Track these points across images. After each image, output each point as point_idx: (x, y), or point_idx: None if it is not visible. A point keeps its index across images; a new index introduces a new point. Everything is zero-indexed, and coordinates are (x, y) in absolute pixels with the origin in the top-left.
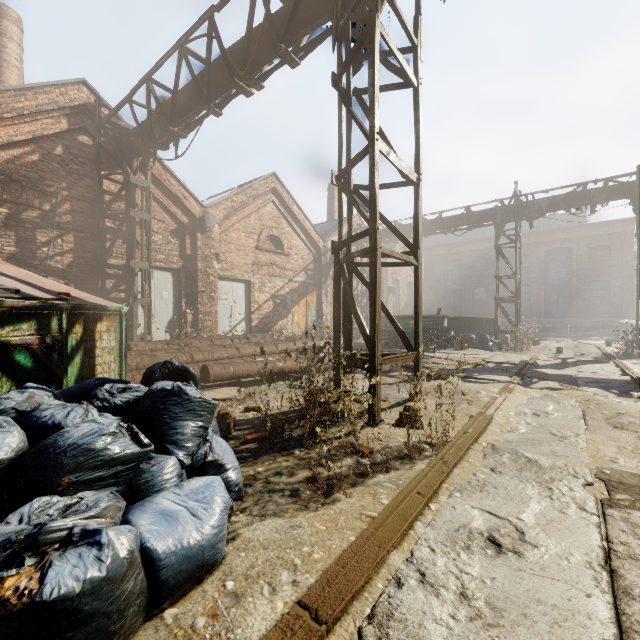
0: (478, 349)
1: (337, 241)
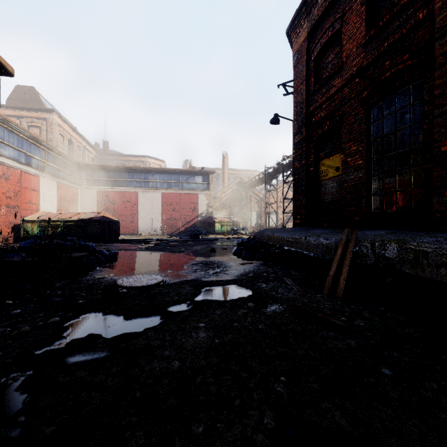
0: None
1: None
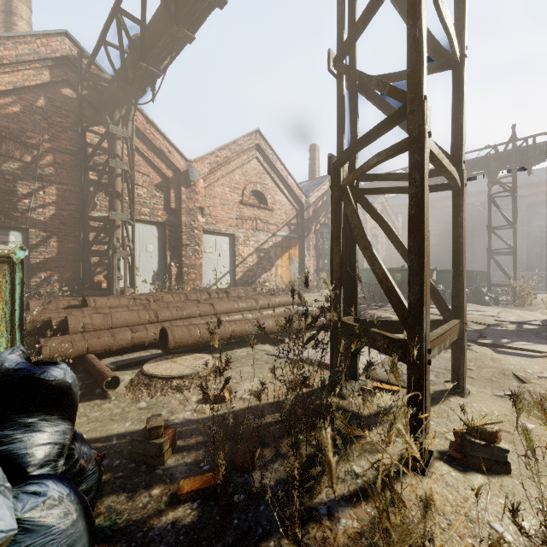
0: (475, 304)
1: (319, 197)
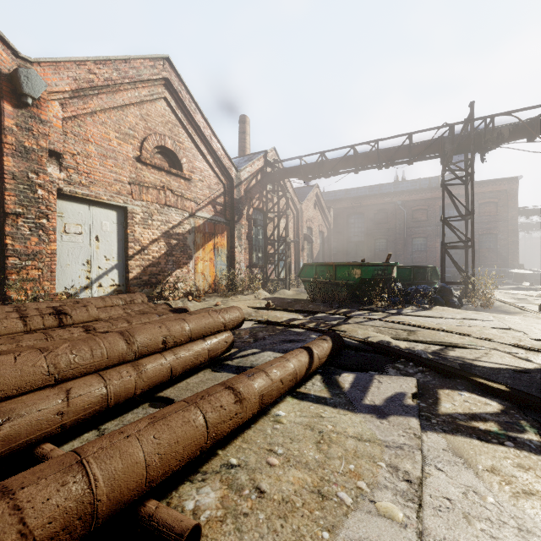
0: (450, 307)
1: (252, 174)
